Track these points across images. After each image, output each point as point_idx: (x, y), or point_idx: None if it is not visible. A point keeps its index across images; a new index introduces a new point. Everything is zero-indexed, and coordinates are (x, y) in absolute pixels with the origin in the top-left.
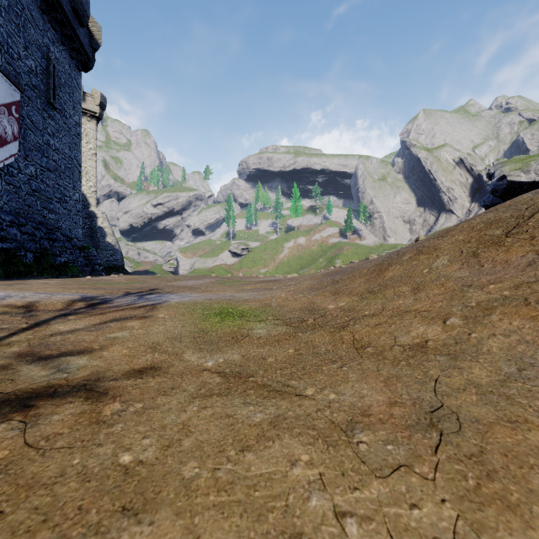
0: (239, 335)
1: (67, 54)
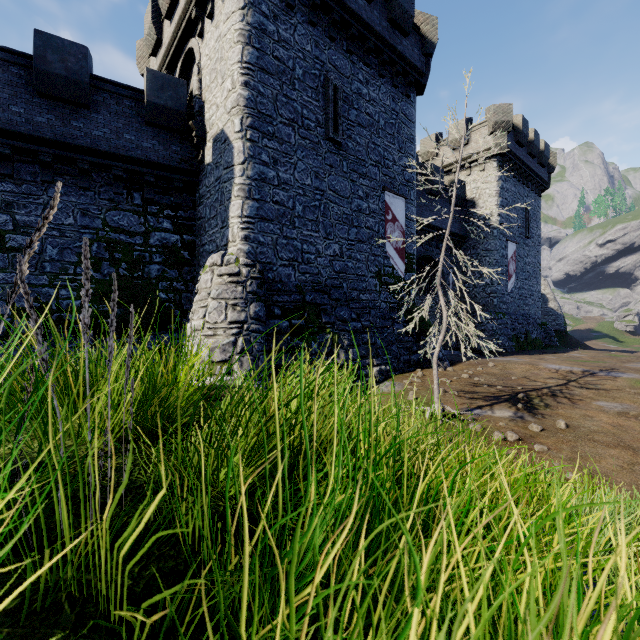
0: None
1: (533, 193)
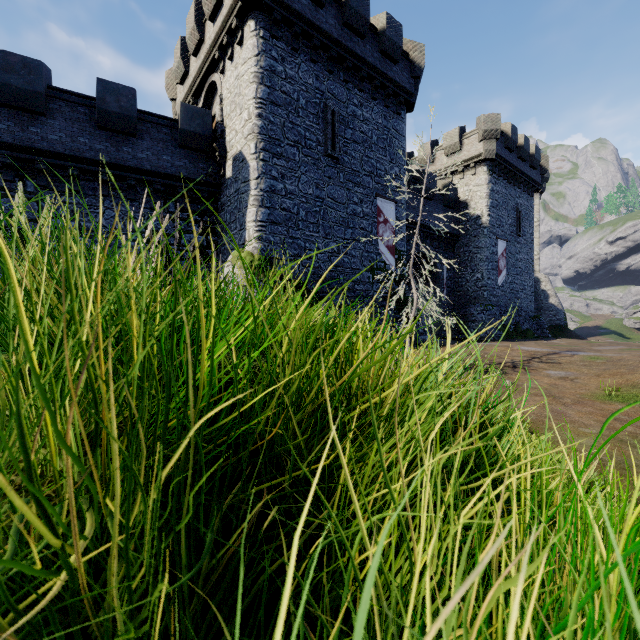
0: (591, 361)
1: (525, 194)
